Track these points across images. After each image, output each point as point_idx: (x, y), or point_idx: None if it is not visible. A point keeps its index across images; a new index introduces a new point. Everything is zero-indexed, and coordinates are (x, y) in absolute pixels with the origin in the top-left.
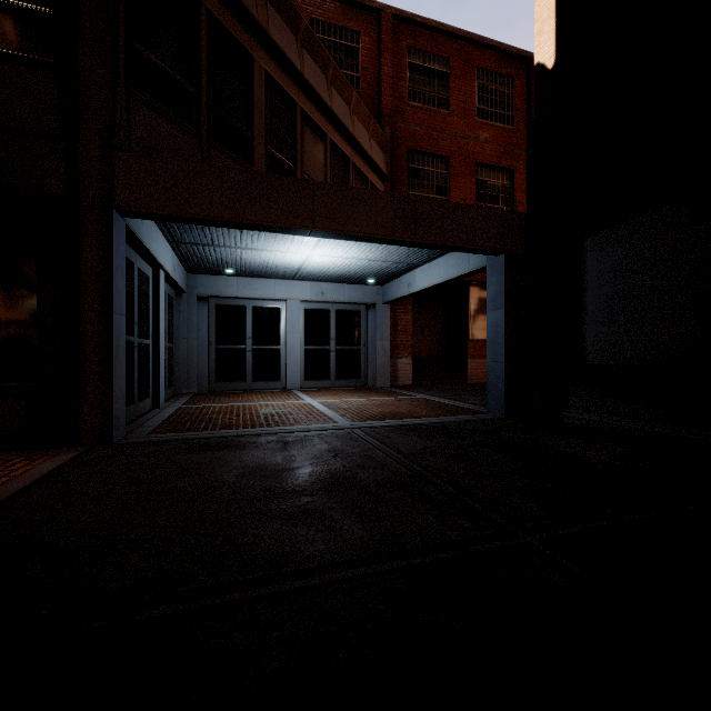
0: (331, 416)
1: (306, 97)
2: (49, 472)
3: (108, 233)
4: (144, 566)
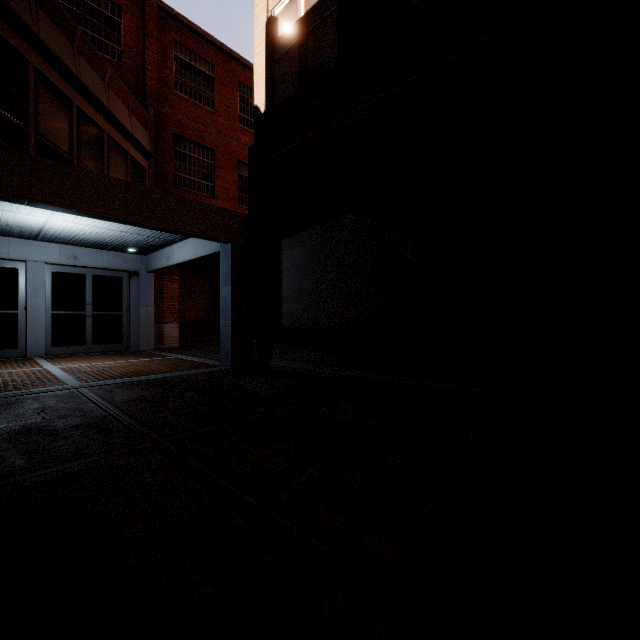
0: (64, 379)
1: (42, 57)
2: None
3: None
4: None
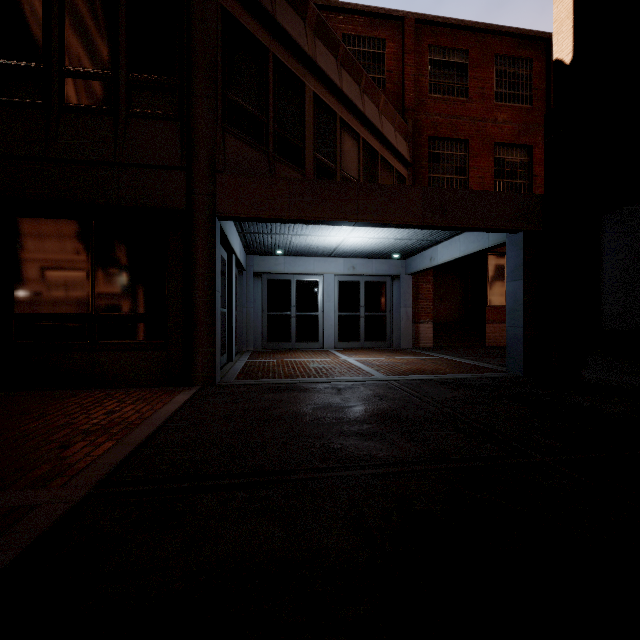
0: (368, 370)
1: (343, 107)
2: (186, 401)
3: (212, 234)
4: (278, 455)
